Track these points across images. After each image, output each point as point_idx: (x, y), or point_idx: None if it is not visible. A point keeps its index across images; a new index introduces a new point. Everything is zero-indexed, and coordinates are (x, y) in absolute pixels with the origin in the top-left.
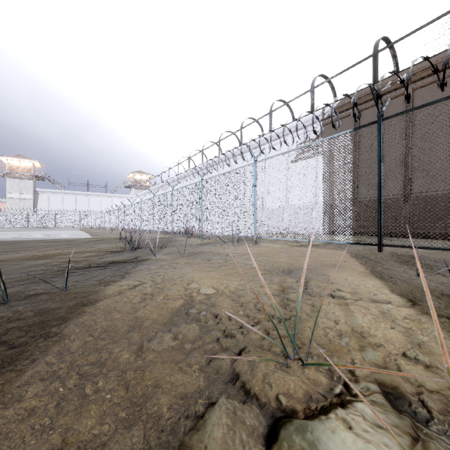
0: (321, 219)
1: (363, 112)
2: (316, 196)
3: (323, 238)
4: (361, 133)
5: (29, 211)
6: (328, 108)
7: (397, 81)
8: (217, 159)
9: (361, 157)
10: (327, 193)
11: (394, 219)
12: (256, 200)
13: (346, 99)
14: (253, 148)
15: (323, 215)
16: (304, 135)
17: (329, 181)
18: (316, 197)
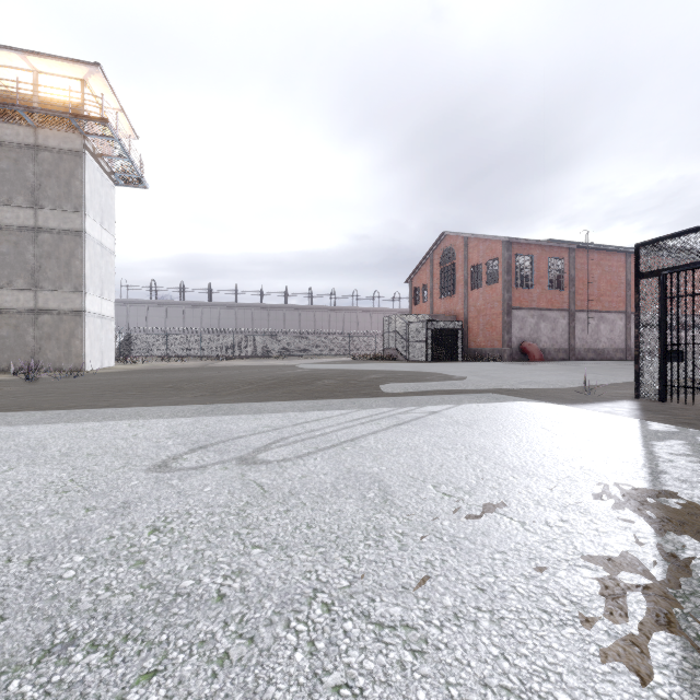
0: None
1: None
2: None
3: None
4: None
5: None
6: None
7: None
8: None
9: None
10: None
11: None
12: None
13: None
14: None
15: None
16: None
17: None
18: None
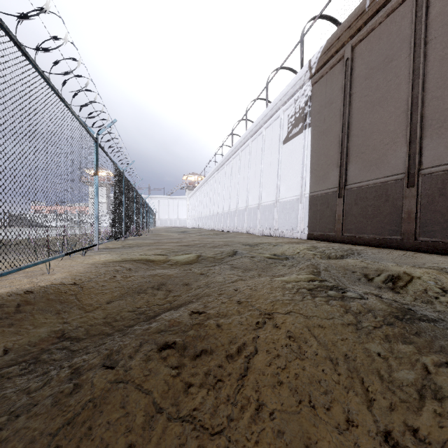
0: (306, 218)
1: (356, 47)
2: (302, 186)
3: (44, 255)
4: (353, 81)
5: (104, 213)
6: (314, 58)
7: None
8: (229, 152)
9: (352, 120)
10: (313, 181)
11: (393, 216)
12: (96, 194)
13: (333, 36)
14: (253, 133)
15: (309, 212)
16: (295, 104)
17: (316, 162)
18: (303, 188)
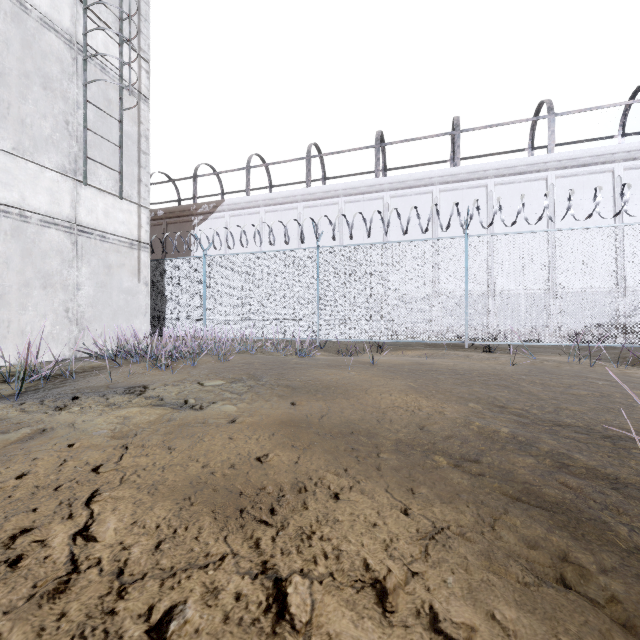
0: None
1: None
2: None
3: None
4: None
5: None
6: None
7: (158, 214)
8: None
9: None
10: None
11: None
12: None
13: None
14: None
15: None
16: None
17: None
18: None
